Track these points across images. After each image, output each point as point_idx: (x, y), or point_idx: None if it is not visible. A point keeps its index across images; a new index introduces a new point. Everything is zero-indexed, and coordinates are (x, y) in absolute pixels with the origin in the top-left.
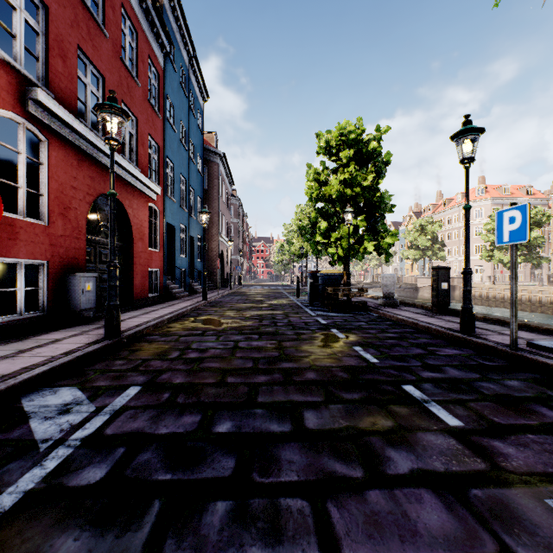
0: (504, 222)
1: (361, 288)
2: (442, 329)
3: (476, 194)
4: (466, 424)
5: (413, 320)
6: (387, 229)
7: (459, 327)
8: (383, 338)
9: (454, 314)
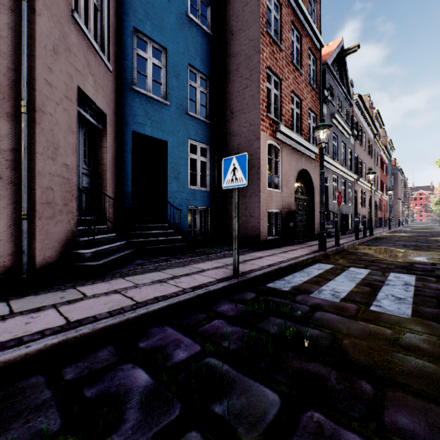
0: None
1: None
2: None
3: None
4: None
5: None
6: None
7: None
8: None
9: None
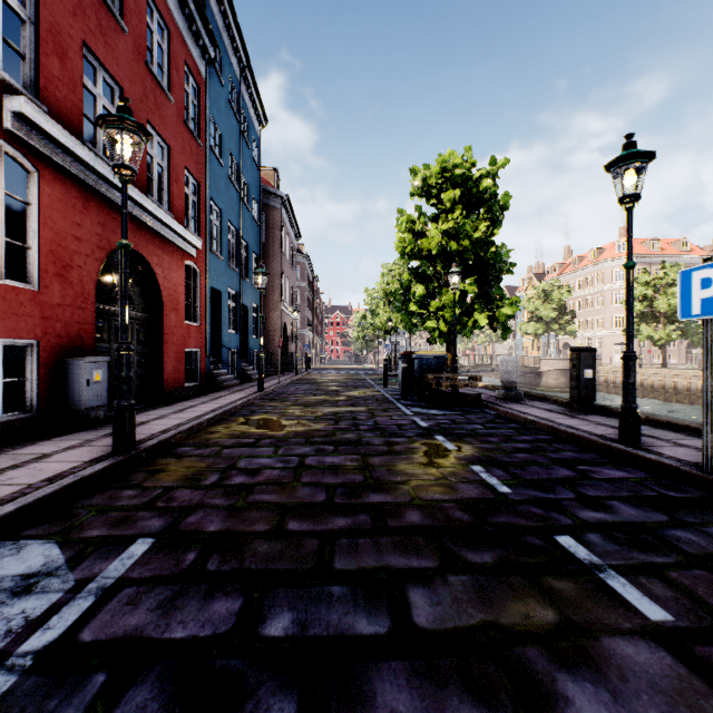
0: (692, 286)
1: (473, 375)
2: (593, 437)
3: (616, 250)
4: (677, 618)
5: (548, 423)
6: (505, 296)
7: (615, 434)
8: (510, 450)
9: (603, 413)
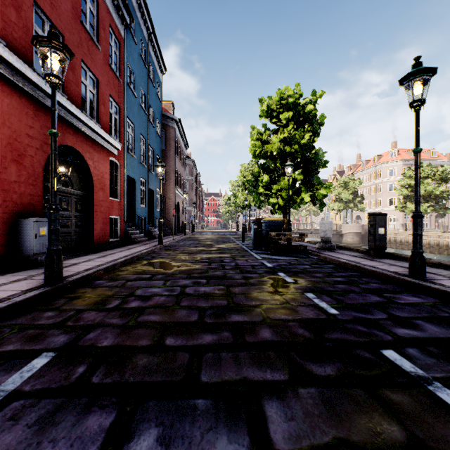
0: None
1: (302, 233)
2: (391, 273)
3: (390, 156)
4: None
5: (356, 264)
6: (321, 182)
7: (405, 271)
8: (332, 282)
9: (391, 258)
